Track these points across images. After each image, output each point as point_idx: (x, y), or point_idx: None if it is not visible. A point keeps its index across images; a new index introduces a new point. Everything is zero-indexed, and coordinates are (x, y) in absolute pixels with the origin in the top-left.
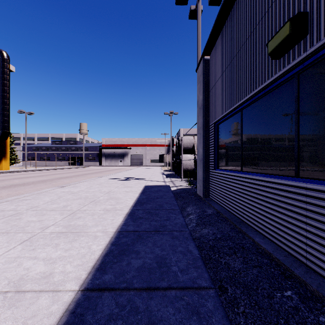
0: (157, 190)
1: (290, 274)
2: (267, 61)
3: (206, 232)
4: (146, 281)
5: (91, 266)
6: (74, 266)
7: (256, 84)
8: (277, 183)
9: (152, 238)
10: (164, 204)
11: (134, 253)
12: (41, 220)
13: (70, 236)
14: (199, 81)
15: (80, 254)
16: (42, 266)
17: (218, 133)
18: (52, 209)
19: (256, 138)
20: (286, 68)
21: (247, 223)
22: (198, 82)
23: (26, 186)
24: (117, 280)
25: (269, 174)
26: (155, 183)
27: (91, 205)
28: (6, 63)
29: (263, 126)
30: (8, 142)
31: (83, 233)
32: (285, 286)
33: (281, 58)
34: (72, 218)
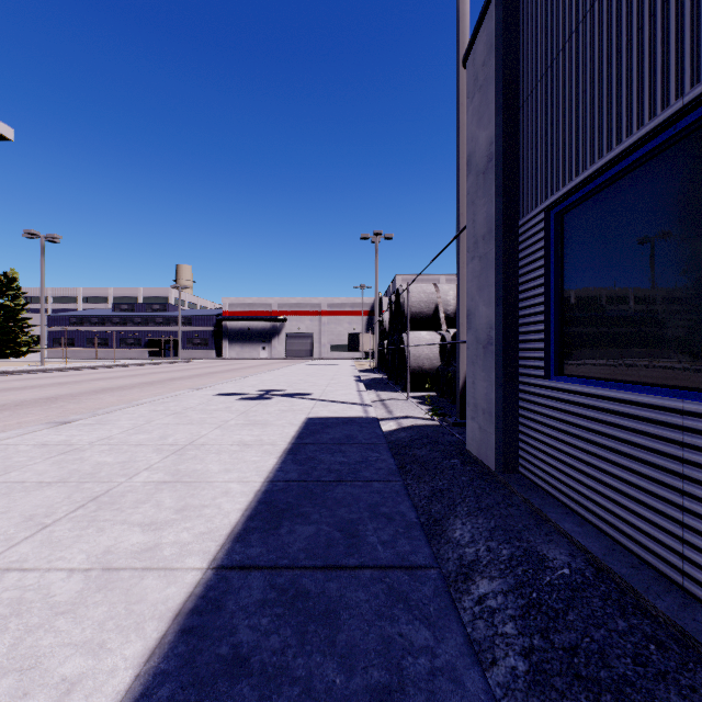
0: (341, 437)
1: None
2: None
3: None
4: None
5: None
6: None
7: None
8: None
9: None
10: (364, 521)
11: None
12: None
13: None
14: (479, 85)
15: None
16: None
17: (562, 246)
18: None
19: None
20: None
21: None
22: (474, 91)
23: None
24: None
25: None
26: (337, 410)
27: (68, 526)
28: None
29: None
30: None
31: None
32: None
33: None
34: None
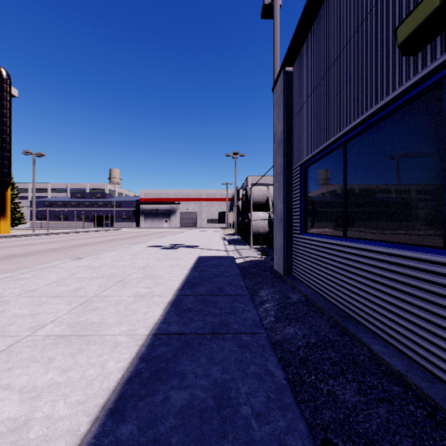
0: (216, 263)
1: (443, 417)
2: (392, 61)
3: (293, 333)
4: (195, 439)
5: (99, 405)
6: (71, 405)
7: (372, 100)
8: (410, 258)
9: (206, 348)
10: (226, 286)
11: (176, 377)
12: (35, 313)
13: (75, 344)
14: (278, 104)
15: (85, 379)
16: (16, 404)
17: (306, 180)
18: (57, 294)
19: (370, 186)
20: (429, 68)
21: (356, 318)
22: (276, 106)
23: (29, 256)
24: (142, 437)
25: (394, 243)
26: (213, 253)
27: (117, 288)
28: (5, 85)
29: (383, 166)
30: (8, 195)
31: (97, 338)
32: (441, 444)
33: (418, 53)
34: (84, 309)
